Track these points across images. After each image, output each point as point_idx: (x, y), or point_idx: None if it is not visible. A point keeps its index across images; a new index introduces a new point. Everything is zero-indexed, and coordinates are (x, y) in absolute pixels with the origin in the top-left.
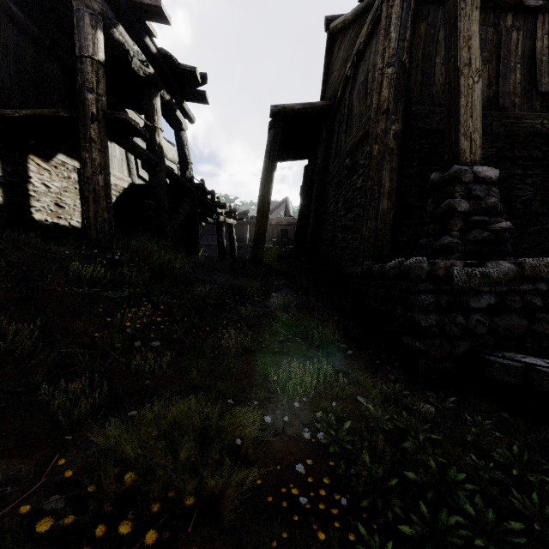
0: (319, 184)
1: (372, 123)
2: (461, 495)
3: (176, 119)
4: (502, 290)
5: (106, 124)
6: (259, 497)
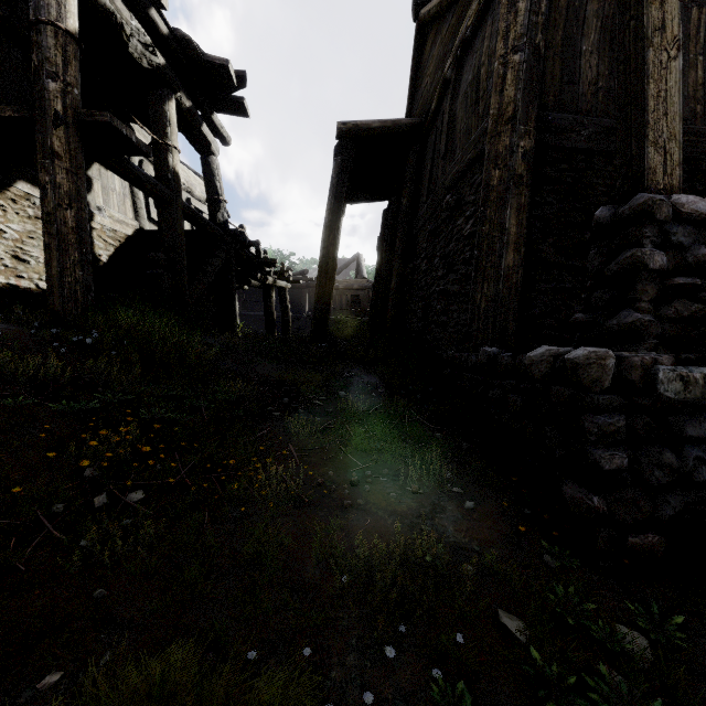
0: (405, 233)
1: (490, 138)
2: None
3: (201, 137)
4: None
5: (81, 132)
6: None
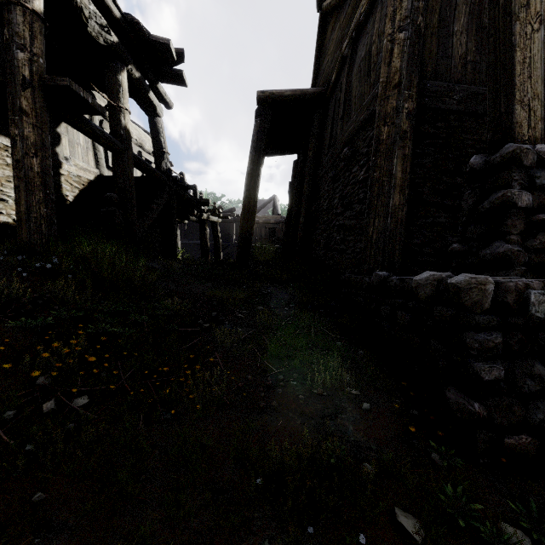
0: (311, 179)
1: (380, 101)
2: None
3: (149, 102)
4: None
5: (45, 94)
6: None
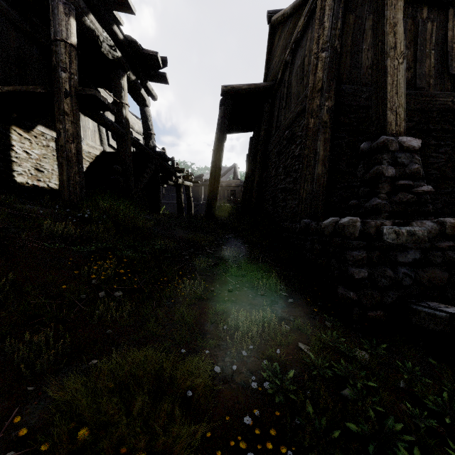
0: (262, 153)
1: (309, 100)
2: (401, 447)
3: (141, 97)
4: (426, 246)
5: (78, 100)
6: (209, 450)
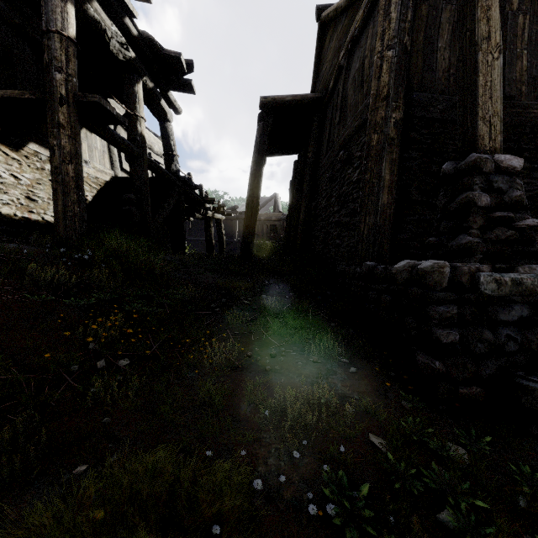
0: (310, 179)
1: (371, 111)
2: None
3: (160, 109)
4: (536, 299)
5: (78, 108)
6: None
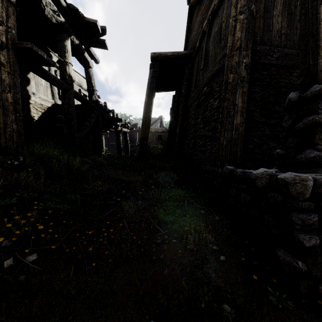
0: (183, 106)
1: (228, 58)
2: None
3: (84, 59)
4: None
5: (16, 52)
6: None
